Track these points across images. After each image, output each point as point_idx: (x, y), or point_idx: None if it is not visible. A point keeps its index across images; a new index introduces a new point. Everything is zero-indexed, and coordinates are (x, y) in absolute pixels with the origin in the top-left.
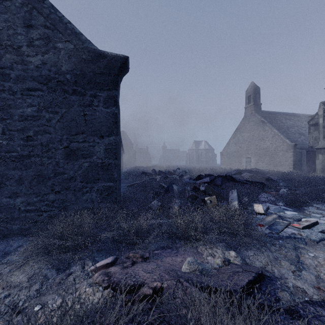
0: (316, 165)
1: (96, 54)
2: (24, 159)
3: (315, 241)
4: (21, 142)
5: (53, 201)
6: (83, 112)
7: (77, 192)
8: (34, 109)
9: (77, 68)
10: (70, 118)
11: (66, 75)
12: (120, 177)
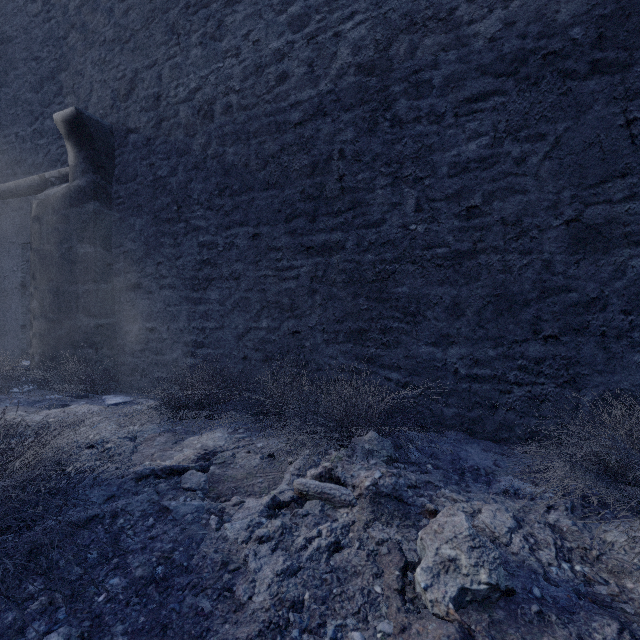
0: None
1: None
2: (462, 261)
3: None
4: (453, 224)
5: (539, 360)
6: (623, 118)
7: (613, 340)
8: (483, 142)
9: None
10: (580, 141)
11: (570, 32)
12: None
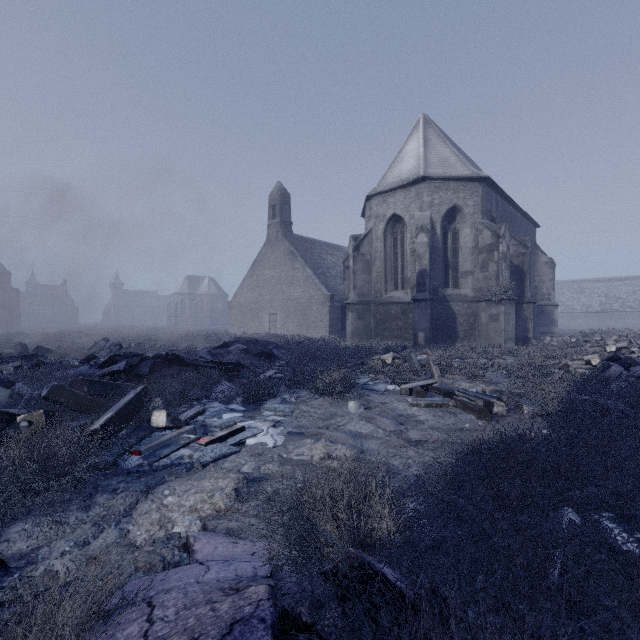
0: (346, 328)
1: None
2: None
3: (201, 465)
4: None
5: None
6: None
7: None
8: None
9: None
10: None
11: None
12: None
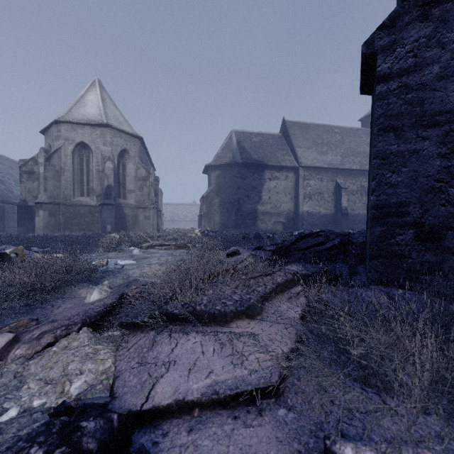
0: (36, 224)
1: None
2: None
3: (122, 268)
4: None
5: None
6: None
7: None
8: None
9: None
10: None
11: None
12: None
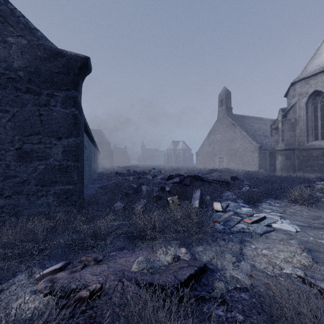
0: (276, 165)
1: (53, 52)
2: None
3: (259, 234)
4: None
5: (3, 206)
6: (38, 112)
7: (32, 196)
8: None
9: (31, 65)
10: (23, 117)
11: (19, 72)
12: (82, 179)
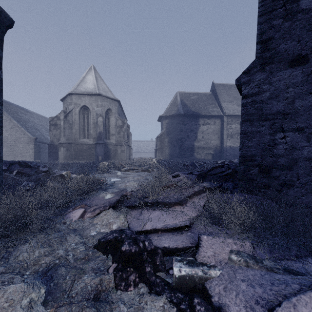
0: (59, 155)
1: None
2: None
3: (114, 183)
4: None
5: None
6: None
7: None
8: None
9: None
10: None
11: None
12: None
